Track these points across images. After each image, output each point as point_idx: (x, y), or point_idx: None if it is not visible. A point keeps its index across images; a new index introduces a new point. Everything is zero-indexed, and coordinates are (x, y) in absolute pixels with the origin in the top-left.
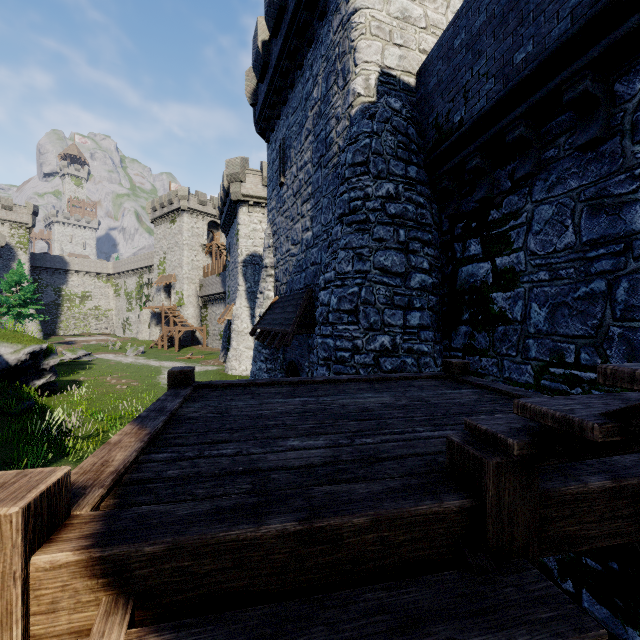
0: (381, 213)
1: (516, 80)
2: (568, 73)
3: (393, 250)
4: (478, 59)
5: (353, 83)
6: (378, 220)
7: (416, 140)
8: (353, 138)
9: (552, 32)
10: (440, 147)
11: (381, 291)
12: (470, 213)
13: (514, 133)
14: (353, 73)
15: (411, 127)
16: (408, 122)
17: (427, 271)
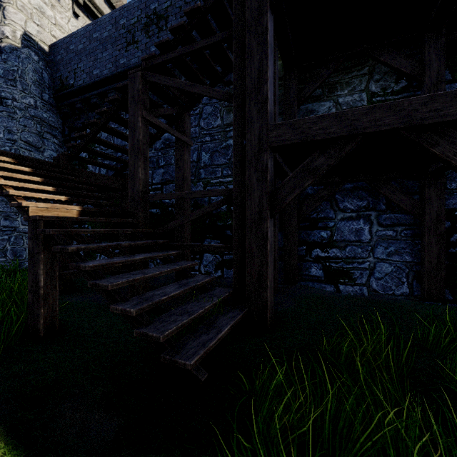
0: (25, 112)
1: (94, 80)
2: (109, 88)
3: (34, 134)
4: (80, 62)
5: (3, 27)
6: (23, 115)
7: (49, 82)
8: (3, 61)
9: (104, 71)
10: (63, 91)
11: (26, 153)
12: (79, 128)
13: (94, 100)
14: (3, 21)
15: (46, 73)
16: (44, 70)
17: (56, 151)
